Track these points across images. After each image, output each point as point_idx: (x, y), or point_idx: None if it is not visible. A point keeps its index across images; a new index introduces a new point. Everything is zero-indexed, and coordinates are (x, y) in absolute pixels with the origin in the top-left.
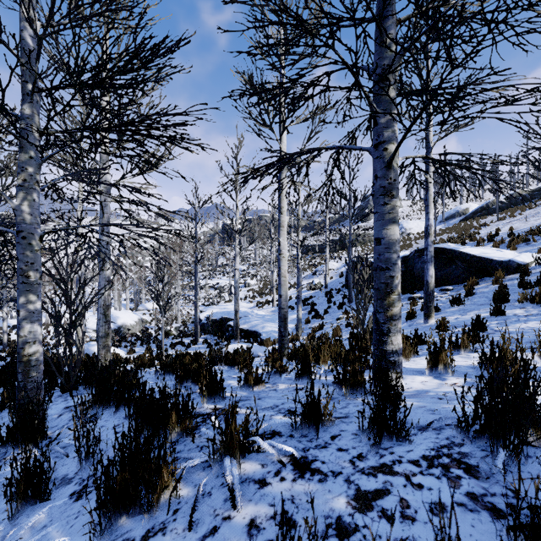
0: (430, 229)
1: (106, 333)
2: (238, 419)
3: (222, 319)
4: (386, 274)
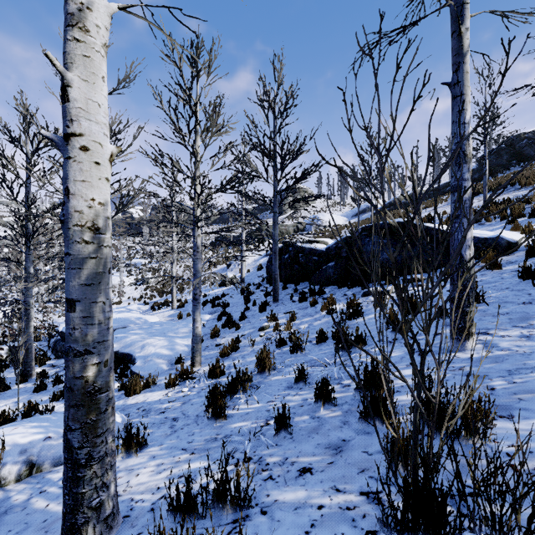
0: (468, 144)
1: None
2: None
3: None
4: None
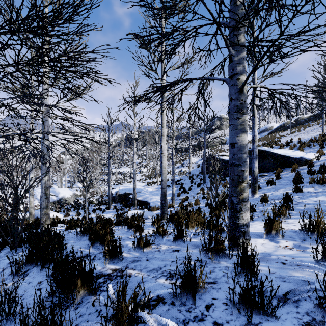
0: (255, 138)
1: (47, 205)
2: (131, 282)
3: (125, 194)
4: (239, 168)
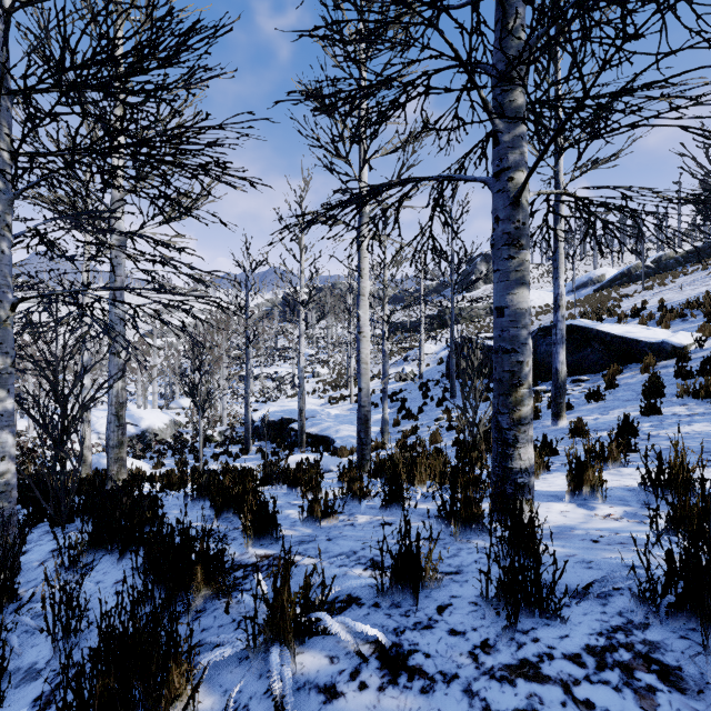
0: (561, 299)
1: (120, 441)
2: (297, 575)
3: (283, 421)
4: (512, 358)
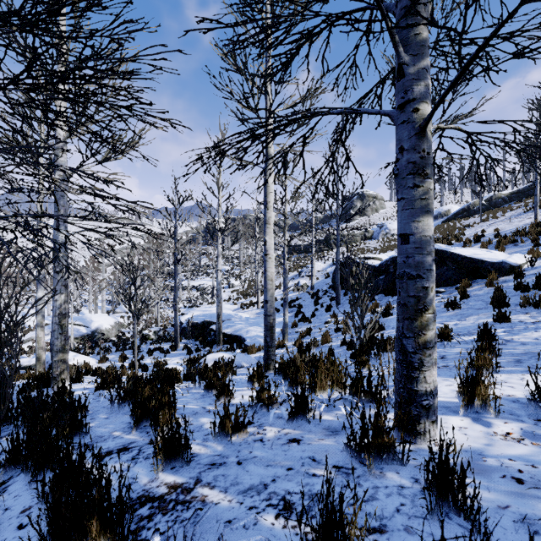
0: None
1: (63, 346)
2: (204, 520)
3: (204, 323)
4: (417, 284)
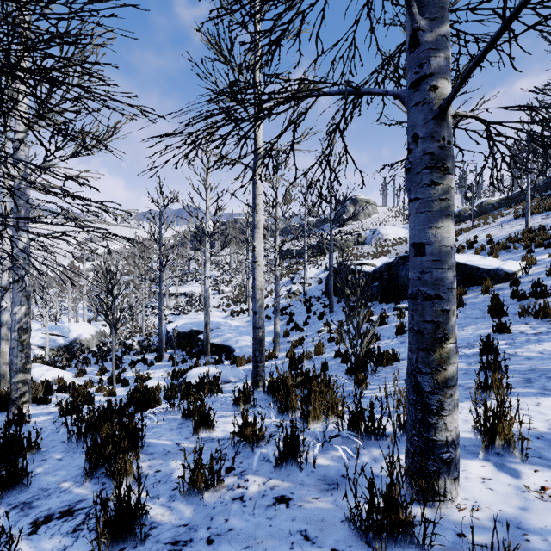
0: None
1: (23, 365)
2: None
3: (192, 332)
4: (436, 306)
